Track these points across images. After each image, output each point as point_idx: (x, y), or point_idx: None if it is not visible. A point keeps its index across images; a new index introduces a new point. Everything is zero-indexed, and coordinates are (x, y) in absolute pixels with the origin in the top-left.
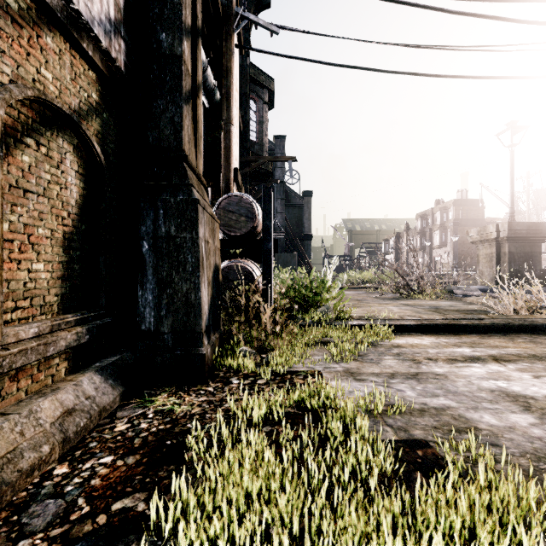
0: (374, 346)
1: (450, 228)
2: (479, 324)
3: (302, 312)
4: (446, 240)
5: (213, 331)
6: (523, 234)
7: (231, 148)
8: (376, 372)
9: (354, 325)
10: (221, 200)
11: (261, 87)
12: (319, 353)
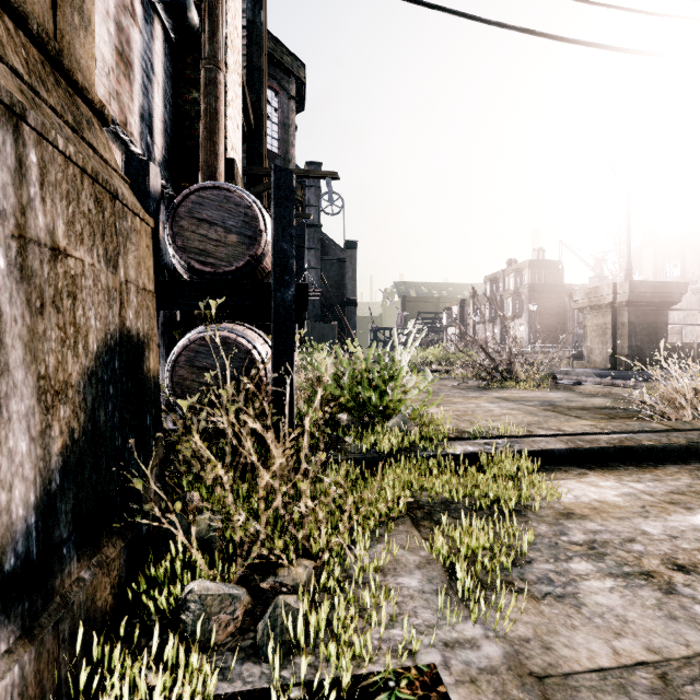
0: (521, 518)
1: (525, 294)
2: (670, 444)
3: (355, 428)
4: (520, 309)
5: (89, 547)
6: (647, 297)
7: (219, 114)
8: (607, 664)
9: (458, 455)
10: (182, 194)
11: (285, 73)
12: (409, 558)
